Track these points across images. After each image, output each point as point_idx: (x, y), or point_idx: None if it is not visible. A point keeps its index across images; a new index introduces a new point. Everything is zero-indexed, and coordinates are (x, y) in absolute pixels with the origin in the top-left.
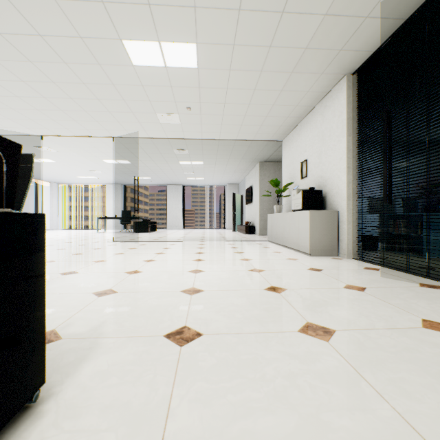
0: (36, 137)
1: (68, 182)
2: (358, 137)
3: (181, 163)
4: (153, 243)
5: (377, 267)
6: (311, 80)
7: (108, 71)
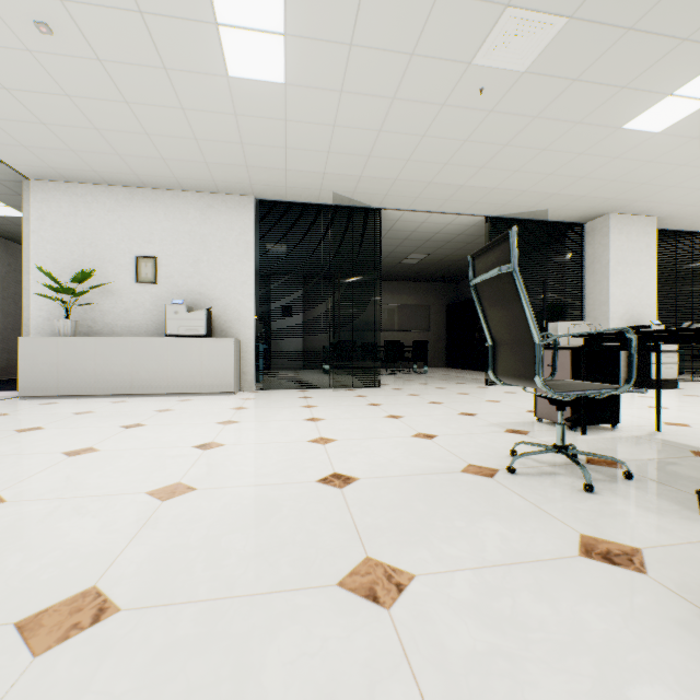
0: None
1: None
2: (261, 267)
3: None
4: None
5: (297, 390)
6: (237, 179)
7: None
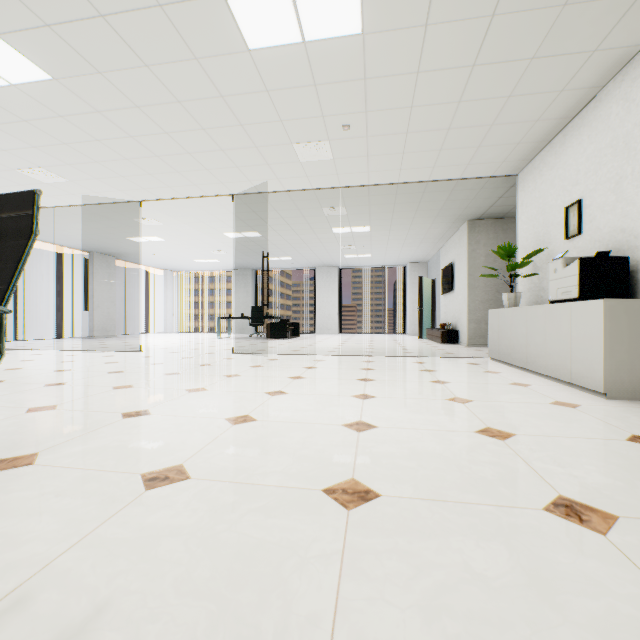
0: (134, 205)
1: (185, 269)
2: None
3: (334, 231)
4: (290, 358)
5: None
6: (607, 19)
7: (212, 71)
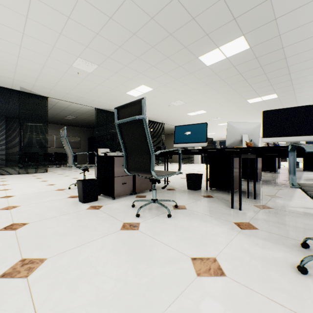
0: None
1: None
2: None
3: None
4: None
5: None
6: None
7: None
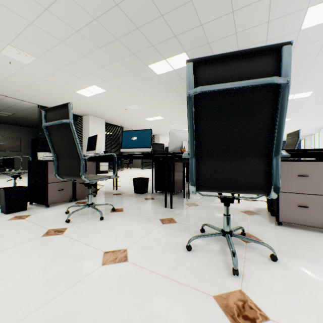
0: None
1: None
2: None
3: None
4: None
5: None
6: None
7: None
